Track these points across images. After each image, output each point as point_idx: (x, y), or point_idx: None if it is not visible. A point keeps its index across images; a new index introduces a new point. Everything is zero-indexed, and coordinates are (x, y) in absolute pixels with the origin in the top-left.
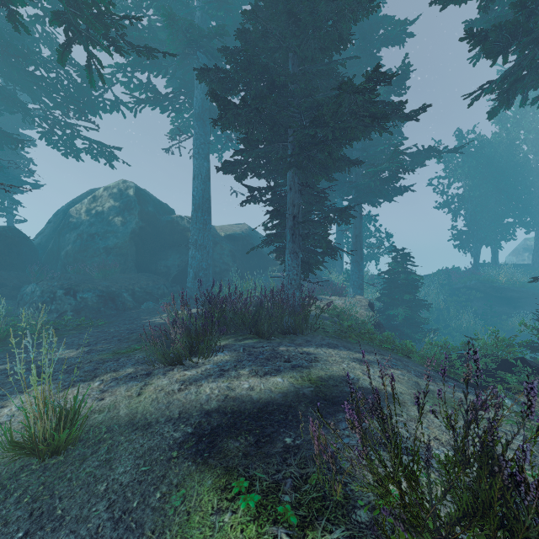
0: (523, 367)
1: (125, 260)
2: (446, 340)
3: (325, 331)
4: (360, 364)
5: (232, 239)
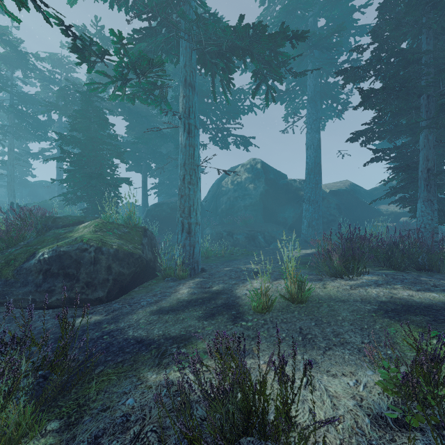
0: None
1: (256, 214)
2: None
3: None
4: None
5: (336, 194)
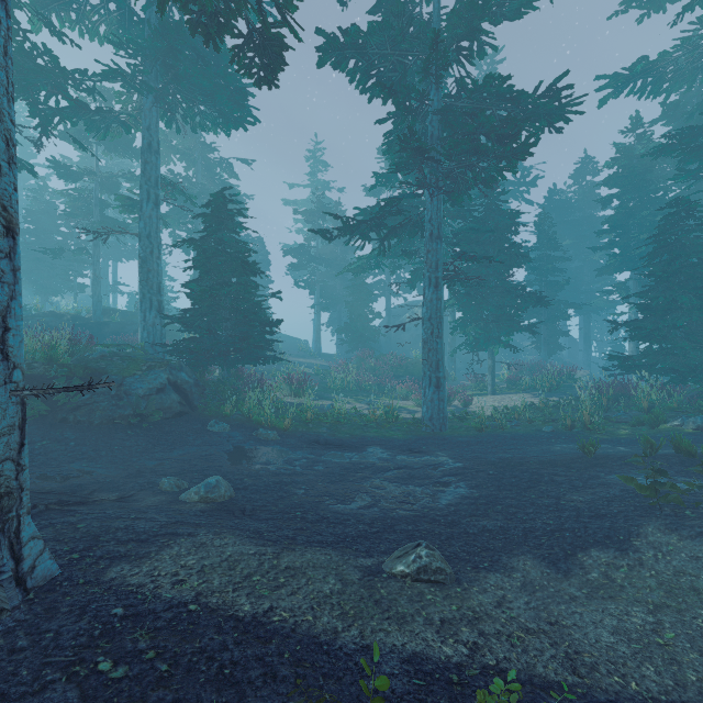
0: None
1: None
2: None
3: None
4: None
5: None
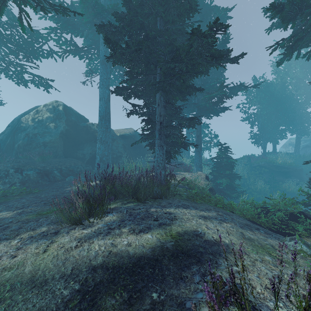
0: (305, 219)
1: (56, 150)
2: (249, 197)
3: (180, 195)
4: (204, 220)
5: (123, 137)
